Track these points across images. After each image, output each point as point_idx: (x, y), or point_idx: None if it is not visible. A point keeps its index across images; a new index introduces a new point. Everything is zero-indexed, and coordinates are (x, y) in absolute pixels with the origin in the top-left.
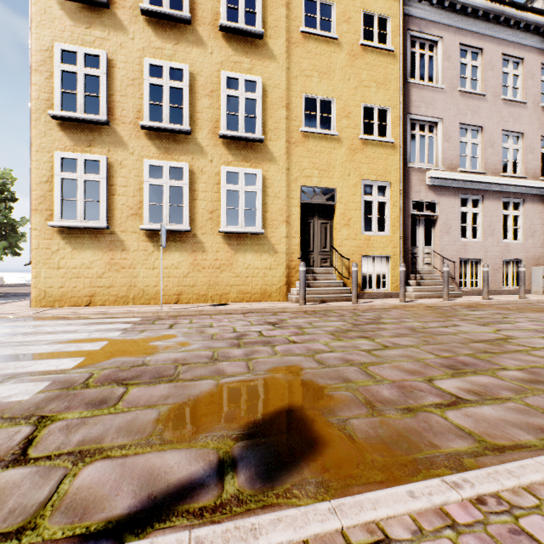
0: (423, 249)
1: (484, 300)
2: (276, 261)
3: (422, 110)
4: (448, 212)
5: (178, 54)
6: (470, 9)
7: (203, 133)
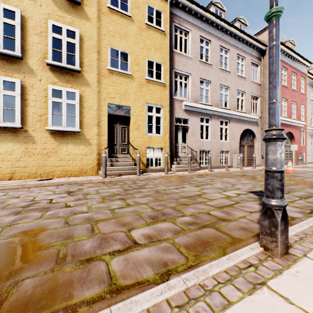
0: (182, 144)
1: (209, 171)
2: (90, 150)
3: (181, 68)
4: (194, 124)
5: (12, 0)
6: (204, 18)
7: (33, 60)
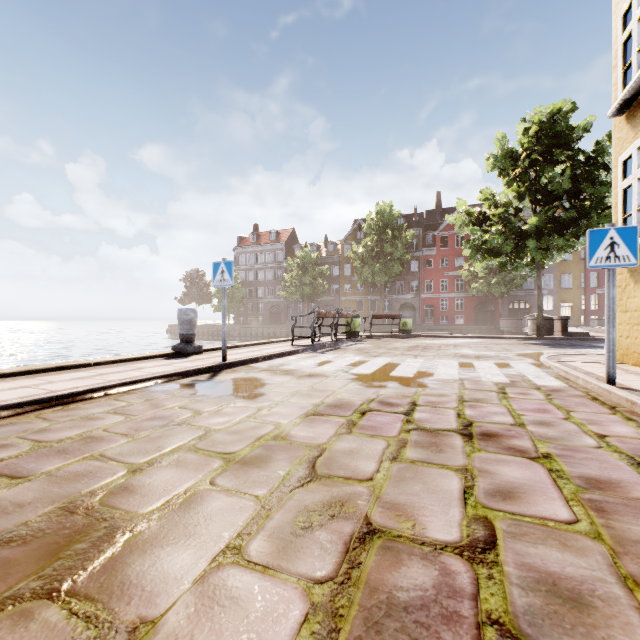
0: None
1: None
2: None
3: None
4: None
5: None
6: None
7: None
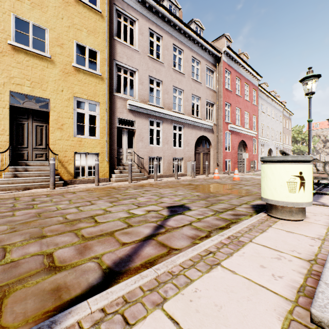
0: (127, 150)
1: (154, 181)
2: None
3: (125, 61)
4: (142, 127)
5: None
6: (154, 10)
7: None
